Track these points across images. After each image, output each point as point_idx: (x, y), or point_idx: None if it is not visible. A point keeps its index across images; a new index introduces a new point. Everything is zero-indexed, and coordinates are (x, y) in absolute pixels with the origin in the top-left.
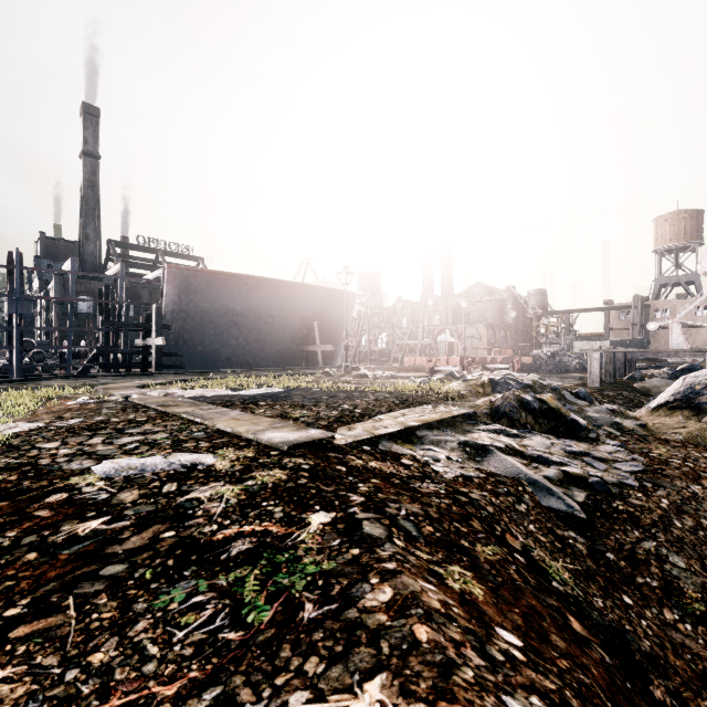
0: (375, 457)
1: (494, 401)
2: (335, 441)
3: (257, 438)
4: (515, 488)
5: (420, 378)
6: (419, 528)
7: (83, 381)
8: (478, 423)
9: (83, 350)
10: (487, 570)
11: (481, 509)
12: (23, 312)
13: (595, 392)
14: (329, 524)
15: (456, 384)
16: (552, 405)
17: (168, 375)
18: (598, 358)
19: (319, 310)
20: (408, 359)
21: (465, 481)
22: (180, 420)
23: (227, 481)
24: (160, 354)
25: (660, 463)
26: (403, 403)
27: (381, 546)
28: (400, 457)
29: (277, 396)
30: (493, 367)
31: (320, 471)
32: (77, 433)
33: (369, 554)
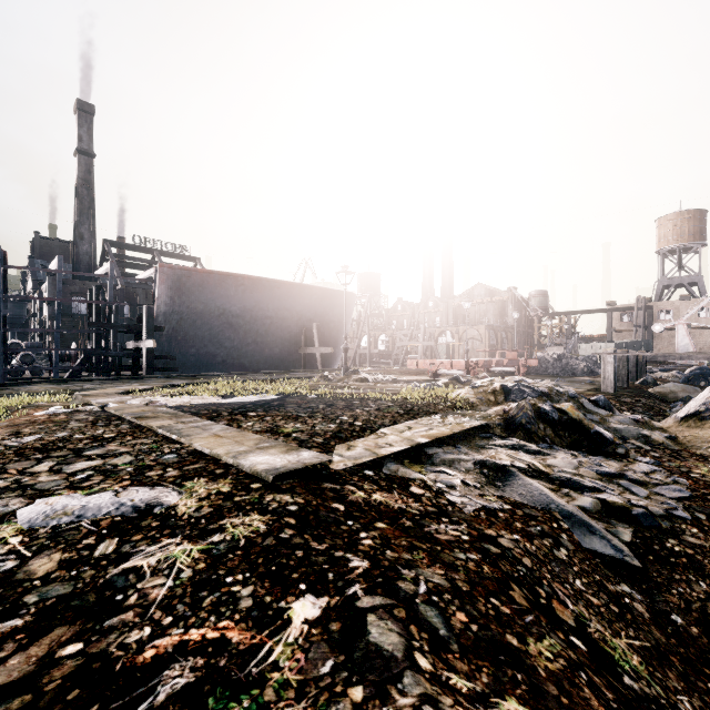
0: (379, 486)
1: (508, 411)
2: (331, 465)
3: (238, 463)
4: (549, 526)
5: (423, 382)
6: (447, 619)
7: (66, 386)
8: (493, 437)
9: (74, 353)
10: (555, 698)
11: (516, 564)
12: (7, 312)
13: (612, 399)
14: (318, 622)
15: (465, 391)
16: (574, 416)
17: (159, 378)
18: (612, 362)
19: (318, 312)
20: (410, 362)
21: (489, 516)
22: (154, 436)
23: (185, 534)
24: (151, 356)
25: (706, 486)
26: (408, 413)
27: (398, 680)
28: (408, 484)
29: (270, 404)
30: (497, 370)
31: (312, 513)
32: (25, 456)
33: (379, 702)
